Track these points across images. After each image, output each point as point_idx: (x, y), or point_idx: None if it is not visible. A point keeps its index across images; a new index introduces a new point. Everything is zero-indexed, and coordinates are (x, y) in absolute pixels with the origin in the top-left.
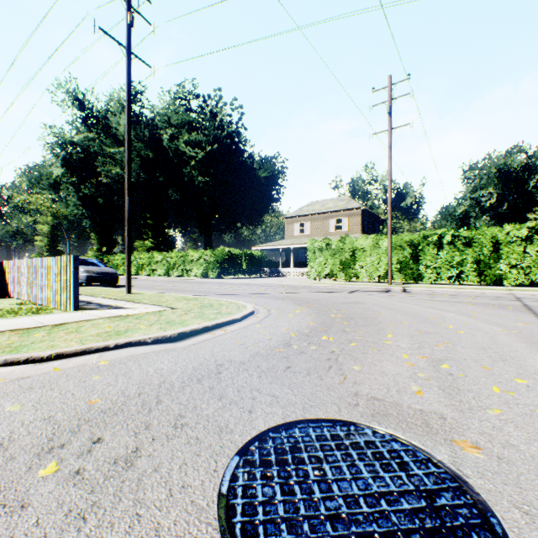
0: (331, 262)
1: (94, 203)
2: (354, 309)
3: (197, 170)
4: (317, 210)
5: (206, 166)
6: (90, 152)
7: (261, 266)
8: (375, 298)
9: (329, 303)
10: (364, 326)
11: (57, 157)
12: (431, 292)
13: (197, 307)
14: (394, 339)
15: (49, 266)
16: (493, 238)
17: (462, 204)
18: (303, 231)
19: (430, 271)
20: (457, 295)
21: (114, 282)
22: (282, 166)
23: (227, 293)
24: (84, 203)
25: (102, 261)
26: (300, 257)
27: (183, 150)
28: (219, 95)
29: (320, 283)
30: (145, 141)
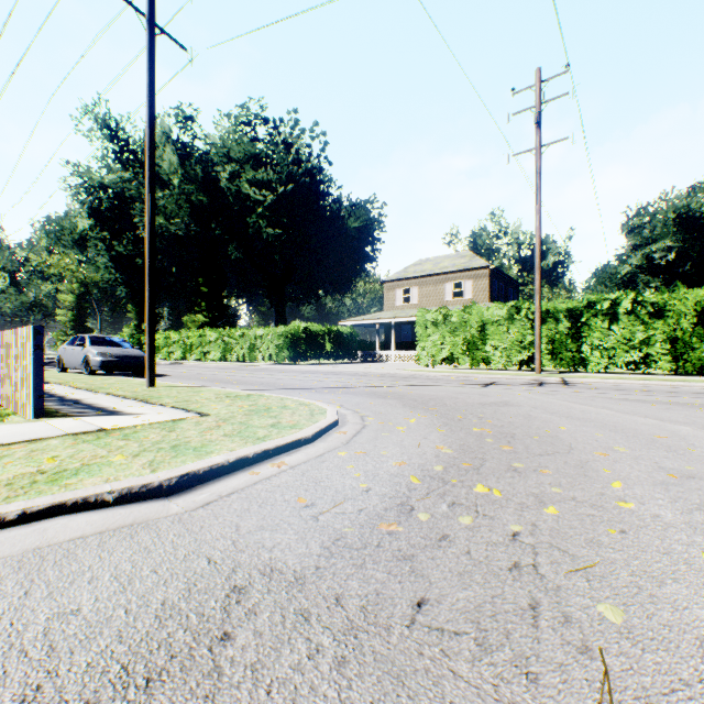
0: (450, 342)
1: (131, 265)
2: (507, 417)
3: (265, 219)
4: (428, 271)
5: (277, 213)
6: (125, 197)
7: (350, 347)
8: (530, 396)
9: (460, 405)
10: (546, 456)
11: (83, 205)
12: (608, 385)
13: (242, 412)
14: (633, 494)
15: (8, 345)
16: (697, 304)
17: (627, 263)
18: (408, 300)
19: (599, 355)
20: (655, 391)
21: (142, 370)
22: (380, 213)
23: (299, 387)
24: (118, 265)
25: (140, 342)
26: (404, 336)
27: (247, 193)
28: (295, 119)
29: (436, 372)
30: (197, 182)
